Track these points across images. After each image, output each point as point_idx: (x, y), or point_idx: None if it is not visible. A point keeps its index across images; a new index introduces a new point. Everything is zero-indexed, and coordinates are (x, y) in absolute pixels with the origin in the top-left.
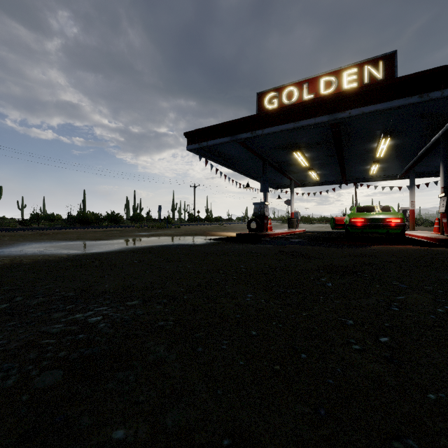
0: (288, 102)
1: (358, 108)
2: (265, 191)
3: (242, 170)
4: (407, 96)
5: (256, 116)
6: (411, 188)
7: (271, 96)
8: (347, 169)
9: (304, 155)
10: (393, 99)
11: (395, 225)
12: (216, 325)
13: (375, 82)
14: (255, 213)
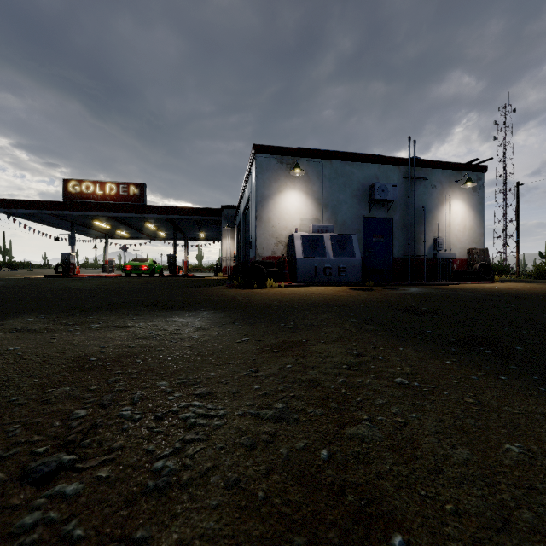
0: (86, 191)
1: (117, 213)
2: (73, 245)
3: (54, 224)
4: (136, 213)
5: (58, 202)
6: (185, 248)
7: (74, 184)
8: (147, 232)
9: (105, 222)
10: (131, 213)
11: (144, 269)
12: (28, 282)
13: (136, 195)
14: (62, 260)
